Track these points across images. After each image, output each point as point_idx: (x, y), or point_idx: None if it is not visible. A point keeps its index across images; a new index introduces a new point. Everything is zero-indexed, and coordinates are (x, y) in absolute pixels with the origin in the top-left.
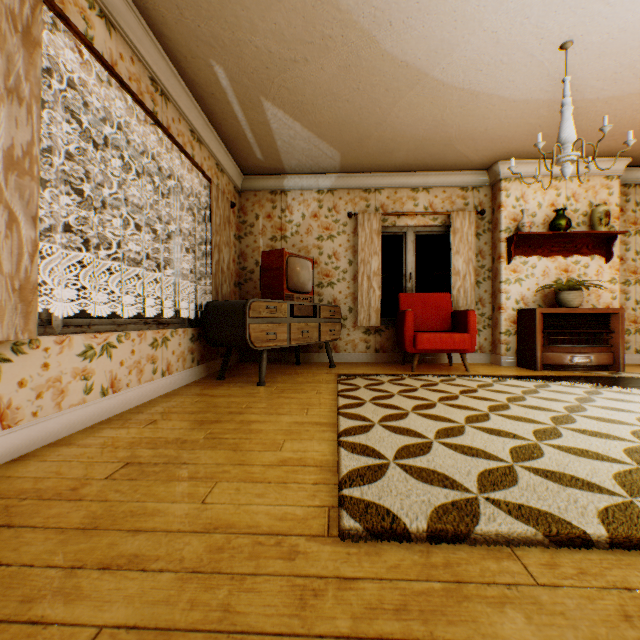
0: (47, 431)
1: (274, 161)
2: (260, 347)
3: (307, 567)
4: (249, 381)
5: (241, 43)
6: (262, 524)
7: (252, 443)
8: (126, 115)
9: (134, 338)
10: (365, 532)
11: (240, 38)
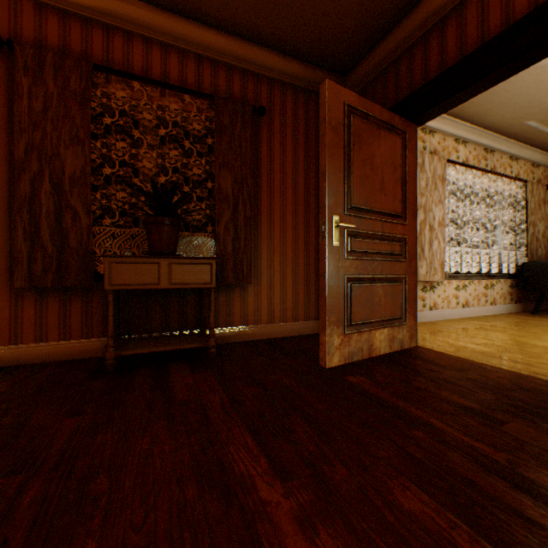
0: (444, 315)
1: None
2: None
3: None
4: None
5: (545, 108)
6: (537, 345)
7: (544, 334)
8: (471, 178)
9: (474, 283)
10: None
11: (544, 107)
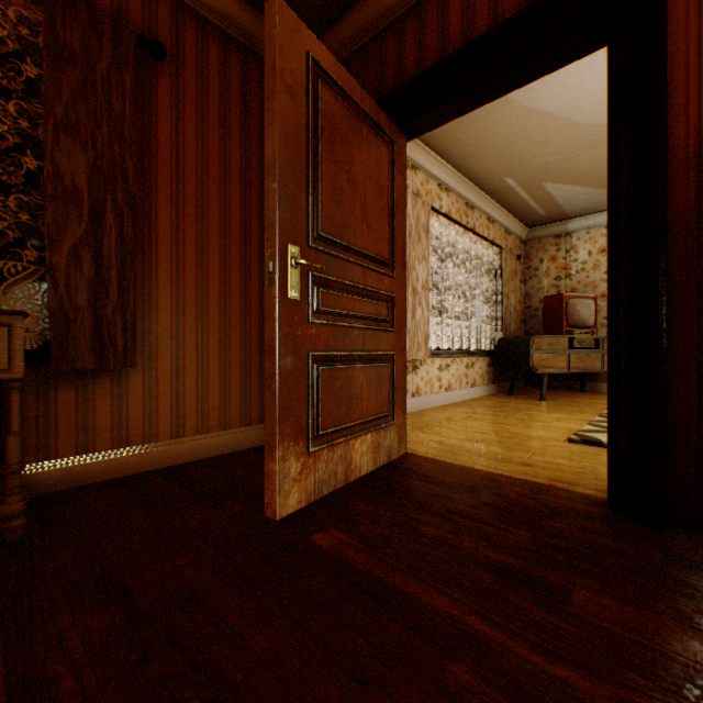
0: (428, 402)
1: (556, 213)
2: (540, 372)
3: (549, 443)
4: (531, 398)
5: (524, 165)
6: (533, 435)
7: (530, 419)
8: (454, 235)
9: (457, 362)
10: (580, 440)
11: (523, 163)
